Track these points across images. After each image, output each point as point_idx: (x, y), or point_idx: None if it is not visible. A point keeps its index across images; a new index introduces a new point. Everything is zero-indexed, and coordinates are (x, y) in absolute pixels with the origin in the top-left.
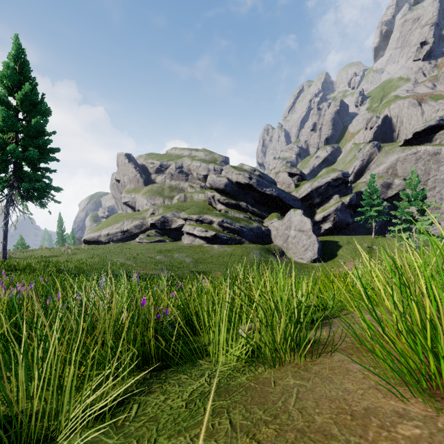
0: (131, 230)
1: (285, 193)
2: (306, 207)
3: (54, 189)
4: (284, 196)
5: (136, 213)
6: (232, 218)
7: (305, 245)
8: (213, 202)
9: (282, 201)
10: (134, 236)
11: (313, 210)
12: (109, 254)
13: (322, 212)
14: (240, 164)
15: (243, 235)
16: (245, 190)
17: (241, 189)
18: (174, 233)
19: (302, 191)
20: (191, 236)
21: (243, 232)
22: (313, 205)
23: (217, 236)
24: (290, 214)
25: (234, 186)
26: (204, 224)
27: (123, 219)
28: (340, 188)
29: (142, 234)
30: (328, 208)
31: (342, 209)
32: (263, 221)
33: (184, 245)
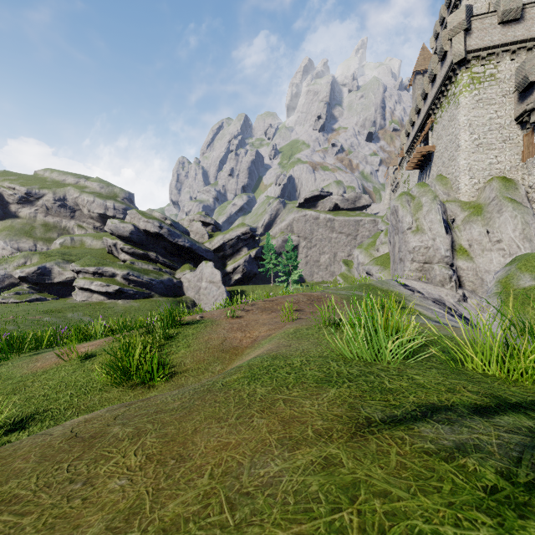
0: None
1: (198, 245)
2: (219, 258)
3: None
4: (197, 247)
5: None
6: (139, 271)
7: (215, 295)
8: (115, 251)
9: (194, 252)
10: None
11: (226, 261)
12: None
13: (233, 264)
14: (149, 209)
15: (153, 288)
16: (155, 239)
17: (151, 238)
18: (58, 288)
19: (215, 242)
20: (86, 291)
21: (153, 285)
22: (225, 256)
23: (122, 291)
24: (202, 266)
25: (142, 235)
26: (104, 277)
27: None
28: (248, 241)
29: (6, 291)
30: (238, 260)
31: (250, 261)
32: (176, 273)
33: (77, 303)
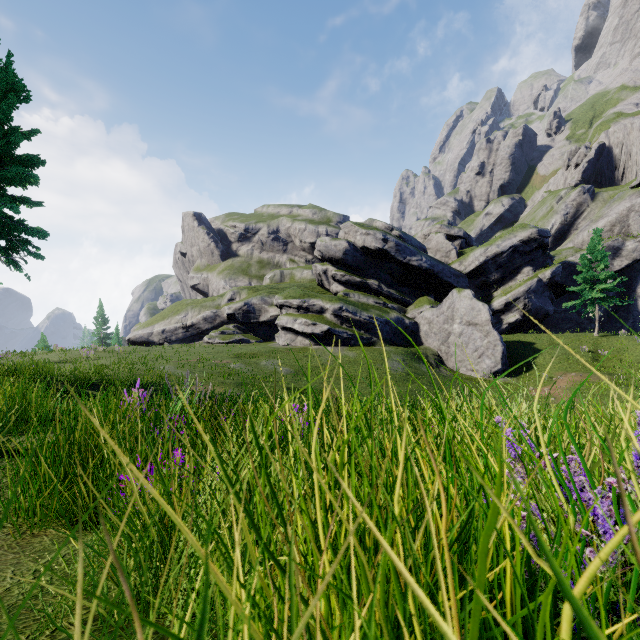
0: (198, 325)
1: (442, 265)
2: (476, 287)
3: (28, 230)
4: (440, 269)
5: (206, 299)
6: (355, 305)
7: (479, 347)
8: (325, 281)
9: (436, 277)
10: (202, 334)
11: (489, 292)
12: (153, 359)
13: (503, 295)
14: (368, 219)
15: (375, 331)
16: (376, 260)
17: (370, 259)
18: (264, 329)
19: (470, 261)
20: (289, 332)
21: (375, 326)
22: (488, 283)
23: (332, 333)
24: (452, 298)
25: (359, 255)
26: (310, 313)
27: (187, 308)
28: (534, 255)
29: (214, 330)
30: (514, 288)
31: (538, 290)
32: (407, 310)
33: (278, 347)
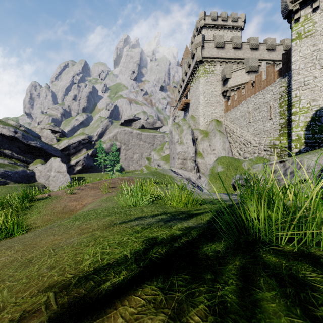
0: None
1: (48, 146)
2: (65, 155)
3: None
4: (47, 148)
5: None
6: None
7: (62, 181)
8: None
9: (45, 151)
10: None
11: (70, 158)
12: None
13: (75, 159)
14: (4, 118)
15: (8, 177)
16: (10, 141)
17: (6, 140)
18: None
19: (62, 145)
20: None
21: (8, 175)
22: (69, 154)
23: None
24: (51, 161)
25: None
26: None
27: None
28: (87, 145)
29: None
30: (79, 157)
31: (88, 158)
32: (29, 166)
33: None
